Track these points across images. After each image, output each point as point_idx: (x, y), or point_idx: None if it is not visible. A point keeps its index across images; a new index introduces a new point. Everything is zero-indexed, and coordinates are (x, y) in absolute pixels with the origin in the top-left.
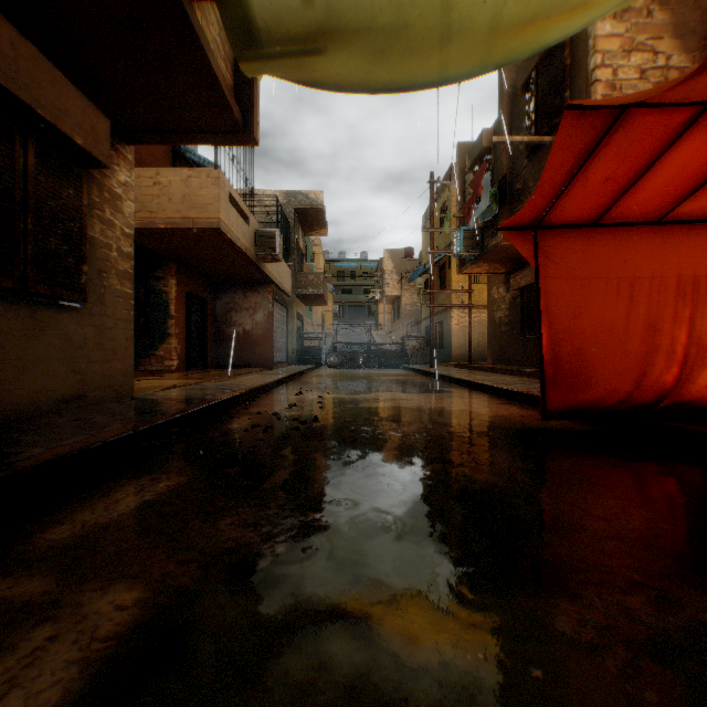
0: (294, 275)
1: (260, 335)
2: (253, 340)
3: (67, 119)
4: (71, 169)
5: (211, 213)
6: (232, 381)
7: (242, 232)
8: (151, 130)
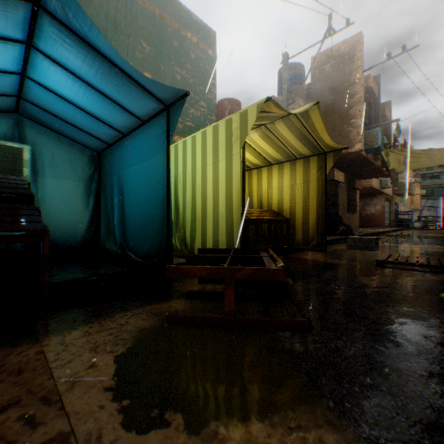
0: (392, 185)
1: (377, 214)
2: (374, 217)
3: (358, 186)
4: (355, 191)
5: (369, 183)
6: (375, 230)
7: (376, 183)
8: (365, 178)
